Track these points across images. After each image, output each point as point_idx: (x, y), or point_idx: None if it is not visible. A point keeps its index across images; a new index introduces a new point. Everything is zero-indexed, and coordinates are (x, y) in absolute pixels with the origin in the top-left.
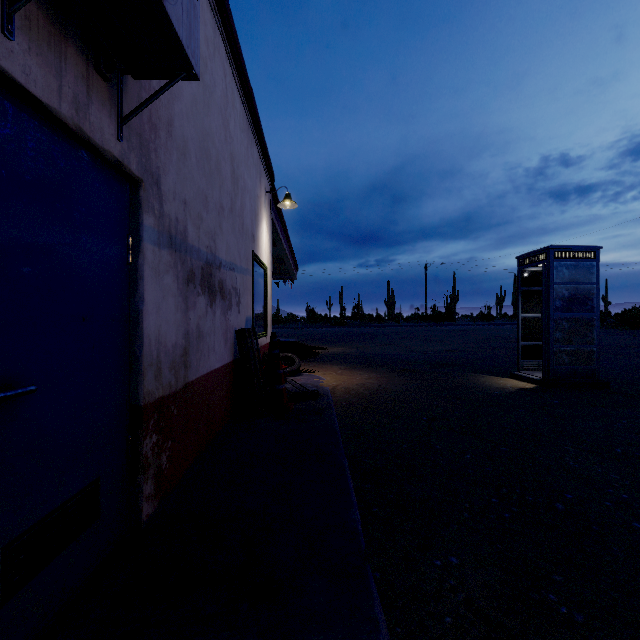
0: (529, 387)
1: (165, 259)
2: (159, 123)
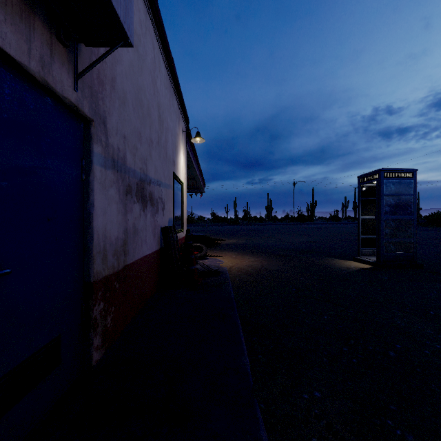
0: (367, 267)
1: (110, 177)
2: (105, 79)
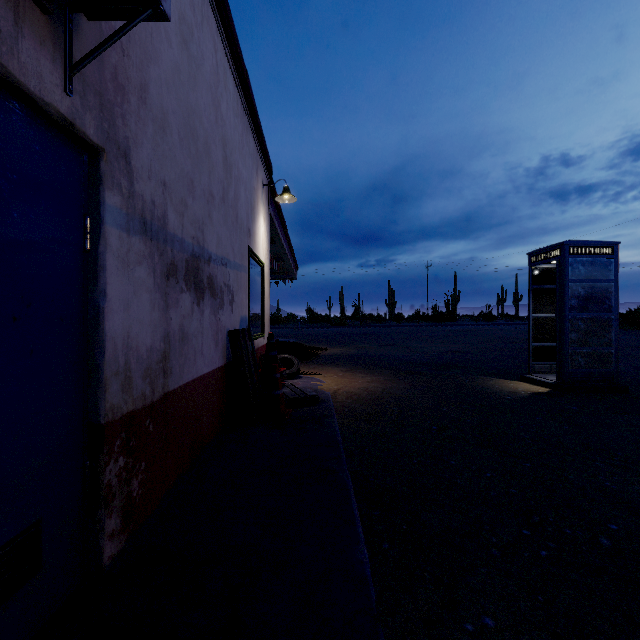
0: (542, 391)
1: (137, 248)
2: (128, 85)
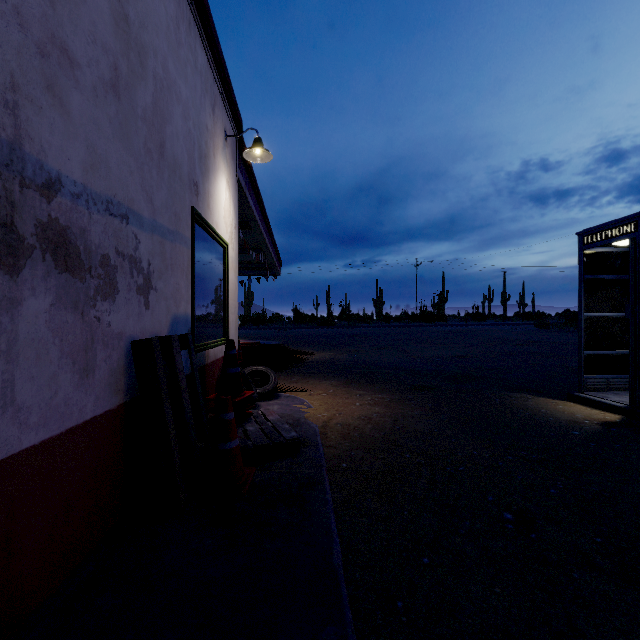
0: (613, 420)
1: None
2: None
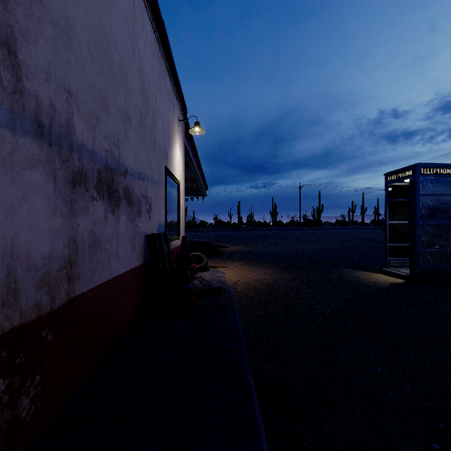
0: (399, 282)
1: (27, 150)
2: None
